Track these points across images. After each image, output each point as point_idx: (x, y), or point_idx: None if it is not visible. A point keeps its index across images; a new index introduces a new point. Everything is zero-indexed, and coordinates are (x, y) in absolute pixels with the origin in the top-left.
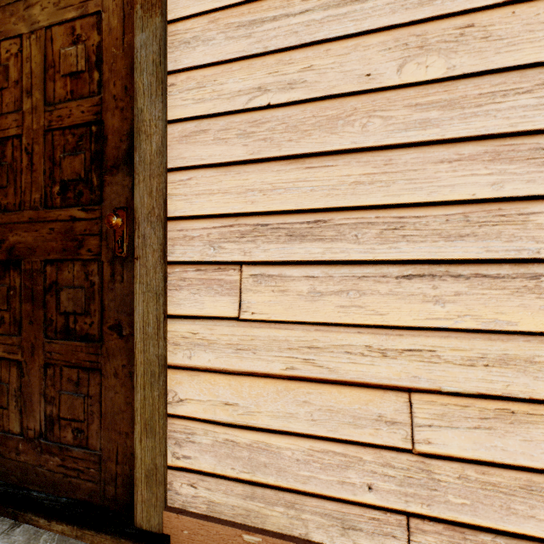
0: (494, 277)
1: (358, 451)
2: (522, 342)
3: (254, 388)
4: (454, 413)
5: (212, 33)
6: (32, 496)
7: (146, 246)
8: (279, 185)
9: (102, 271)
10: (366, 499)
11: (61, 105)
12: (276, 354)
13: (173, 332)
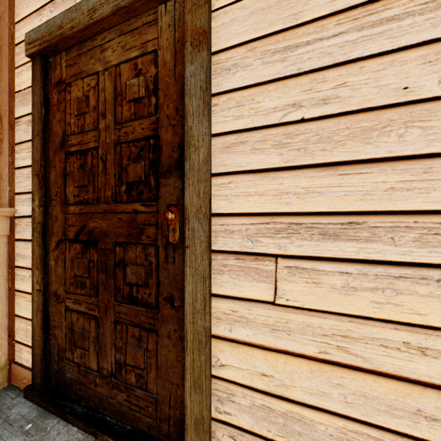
0: None
1: (394, 439)
2: None
3: (288, 365)
4: None
5: (250, 60)
6: (106, 421)
7: (195, 237)
8: (312, 189)
9: (158, 254)
10: None
11: (127, 124)
12: (310, 337)
13: (216, 308)
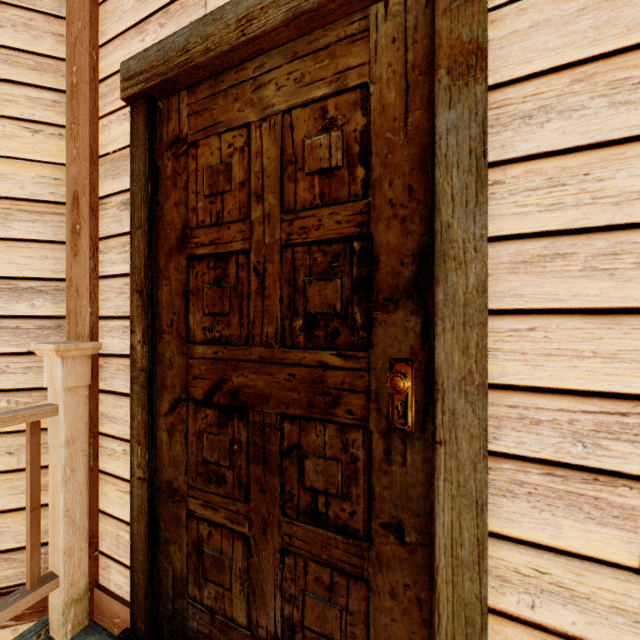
0: None
1: None
2: None
3: None
4: None
5: (580, 98)
6: None
7: (457, 427)
8: None
9: (369, 444)
10: None
11: (305, 213)
12: None
13: (498, 560)
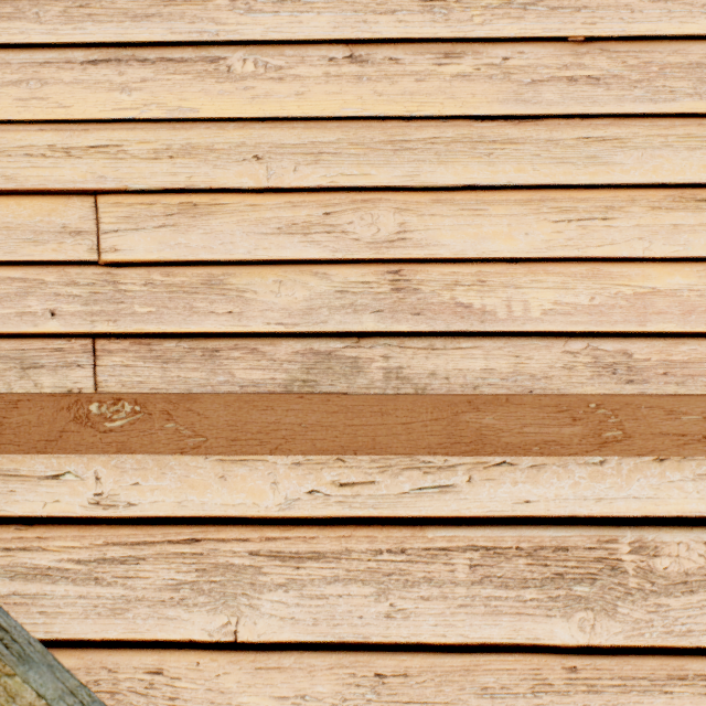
0: (179, 62)
1: (40, 273)
2: (204, 130)
3: None
4: (141, 214)
5: None
6: None
7: None
8: None
9: None
10: (49, 328)
11: None
12: None
13: None
